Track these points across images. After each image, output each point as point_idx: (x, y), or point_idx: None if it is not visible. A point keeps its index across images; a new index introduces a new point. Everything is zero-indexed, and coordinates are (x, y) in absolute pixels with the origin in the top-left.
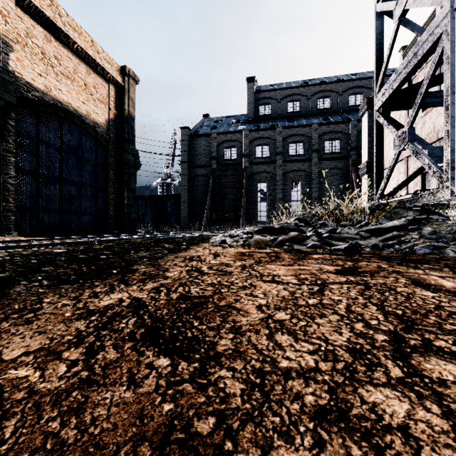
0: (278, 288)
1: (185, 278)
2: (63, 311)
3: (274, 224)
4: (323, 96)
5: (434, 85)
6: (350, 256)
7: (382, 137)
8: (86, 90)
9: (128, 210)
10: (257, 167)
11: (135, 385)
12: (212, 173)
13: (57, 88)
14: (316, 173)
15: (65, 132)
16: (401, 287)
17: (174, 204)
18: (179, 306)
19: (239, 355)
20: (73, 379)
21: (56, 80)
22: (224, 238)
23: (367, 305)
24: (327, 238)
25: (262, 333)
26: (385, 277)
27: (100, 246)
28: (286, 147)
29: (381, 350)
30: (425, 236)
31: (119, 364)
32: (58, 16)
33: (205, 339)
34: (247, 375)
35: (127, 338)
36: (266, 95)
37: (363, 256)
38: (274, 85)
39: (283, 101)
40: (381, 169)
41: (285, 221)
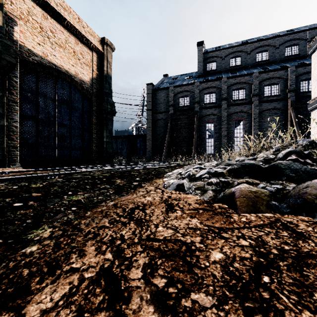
0: None
1: None
2: None
3: (243, 159)
4: (261, 50)
5: None
6: None
7: None
8: (75, 56)
9: (106, 146)
10: (206, 110)
11: None
12: (170, 117)
13: (52, 54)
14: (257, 113)
15: (58, 88)
16: None
17: (142, 141)
18: None
19: None
20: None
21: (51, 48)
22: (181, 180)
23: None
24: None
25: None
26: None
27: (40, 184)
28: (230, 94)
29: None
30: None
31: None
32: None
33: None
34: None
35: None
36: (212, 55)
37: None
38: (219, 47)
39: (227, 58)
40: None
41: (259, 156)
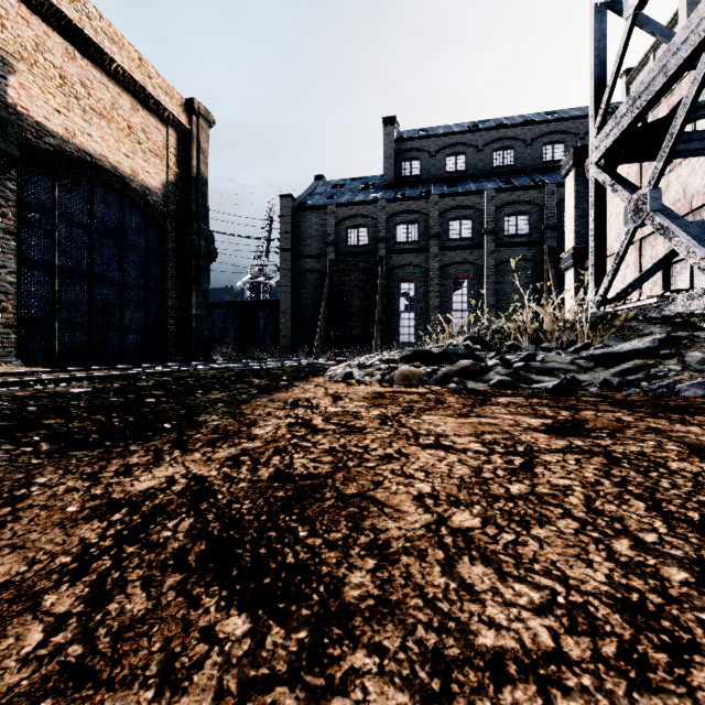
0: (449, 461)
1: (285, 438)
2: (65, 501)
3: (430, 347)
4: (502, 147)
5: (690, 121)
6: (562, 401)
7: (604, 206)
8: (131, 135)
9: (197, 325)
10: (399, 257)
11: (172, 688)
12: (329, 267)
13: (85, 133)
14: (492, 267)
15: (97, 202)
16: (675, 461)
17: (269, 315)
18: (273, 495)
19: (389, 611)
20: (49, 665)
21: (83, 120)
22: (350, 369)
23: (624, 498)
24: (521, 369)
25: (432, 559)
26: (637, 440)
27: (148, 383)
28: (445, 227)
29: (687, 609)
30: (692, 367)
31: (147, 628)
32: (87, 18)
33: (320, 570)
34: (411, 668)
35: (172, 564)
36: (412, 146)
37: (583, 399)
38: (426, 130)
39: (440, 155)
40: (602, 258)
41: (448, 342)
